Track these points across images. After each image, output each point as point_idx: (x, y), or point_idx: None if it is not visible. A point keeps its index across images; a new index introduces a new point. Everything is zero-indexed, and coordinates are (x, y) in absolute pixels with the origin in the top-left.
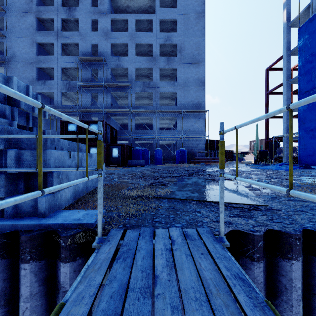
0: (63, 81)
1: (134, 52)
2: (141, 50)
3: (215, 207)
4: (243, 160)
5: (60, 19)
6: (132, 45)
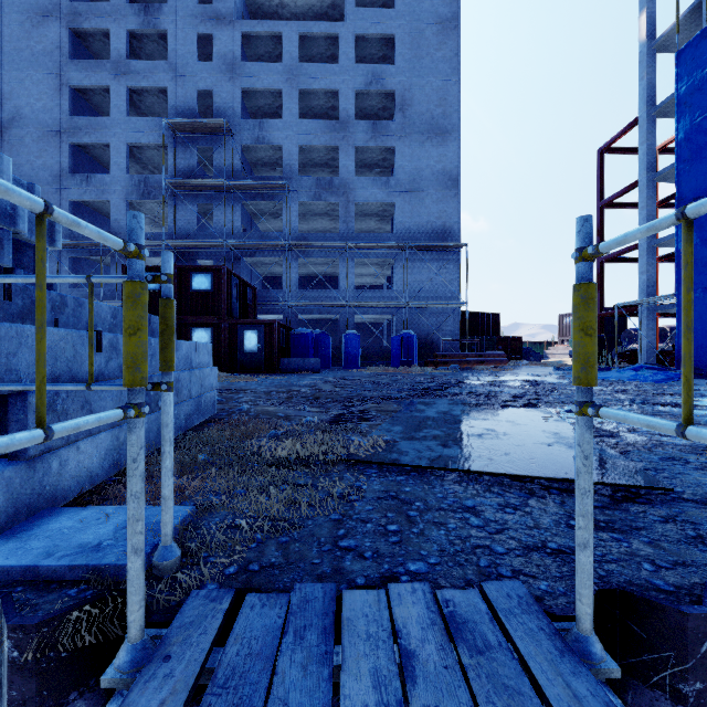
0: (131, 176)
1: (295, 110)
2: (313, 105)
3: (515, 491)
4: (544, 359)
5: (126, 31)
6: (292, 94)
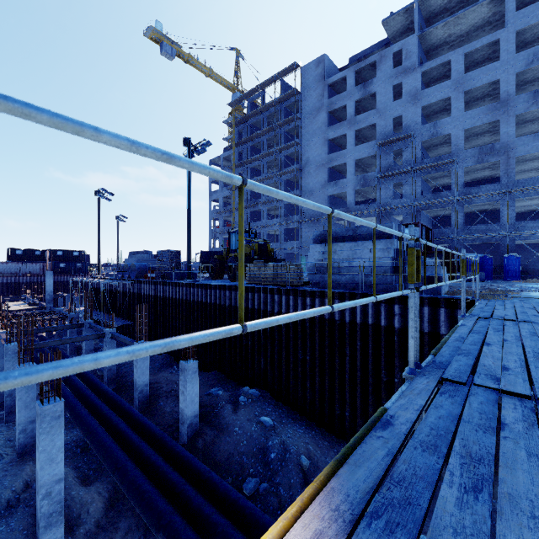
0: (357, 177)
1: (461, 106)
2: (476, 94)
3: None
4: None
5: (354, 102)
6: (458, 97)
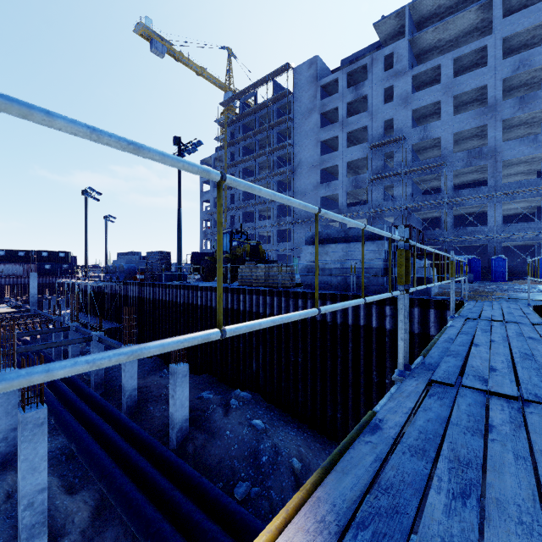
0: (349, 178)
1: (450, 110)
2: (464, 98)
3: None
4: None
5: (346, 104)
6: (447, 101)
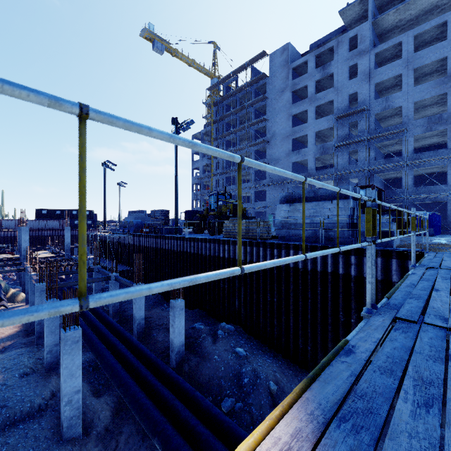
0: (317, 146)
1: (411, 82)
2: (424, 70)
3: None
4: None
5: (314, 82)
6: (408, 74)
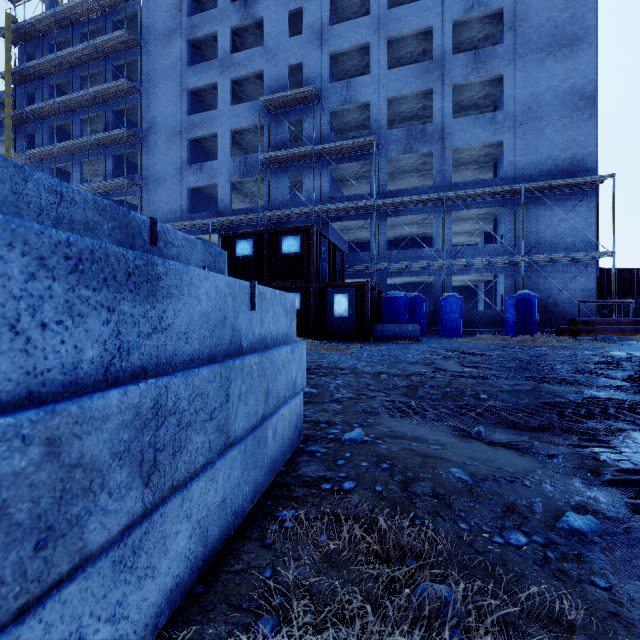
0: (234, 159)
1: (383, 60)
2: (402, 54)
3: None
4: None
5: (229, 29)
6: (380, 44)
